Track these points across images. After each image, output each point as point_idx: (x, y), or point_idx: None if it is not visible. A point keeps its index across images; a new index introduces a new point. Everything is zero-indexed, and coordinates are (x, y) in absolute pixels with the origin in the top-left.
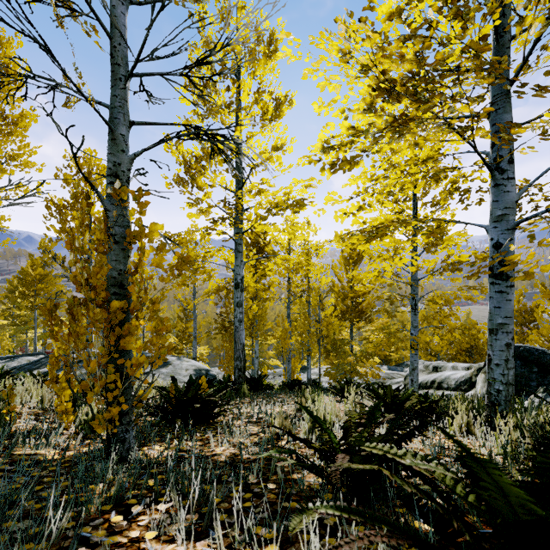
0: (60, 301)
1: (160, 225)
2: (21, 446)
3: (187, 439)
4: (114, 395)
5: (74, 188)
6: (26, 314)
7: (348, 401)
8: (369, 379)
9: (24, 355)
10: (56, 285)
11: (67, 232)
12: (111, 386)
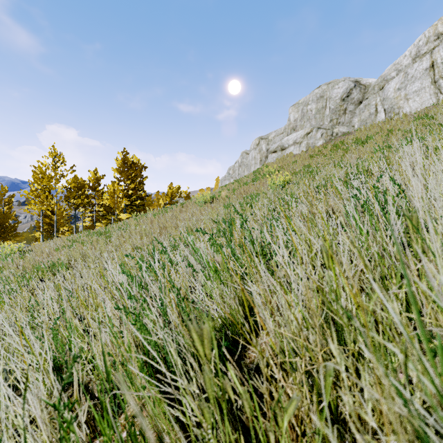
0: None
1: None
2: None
3: None
4: None
5: None
6: None
7: None
8: None
9: None
10: None
11: None
12: None
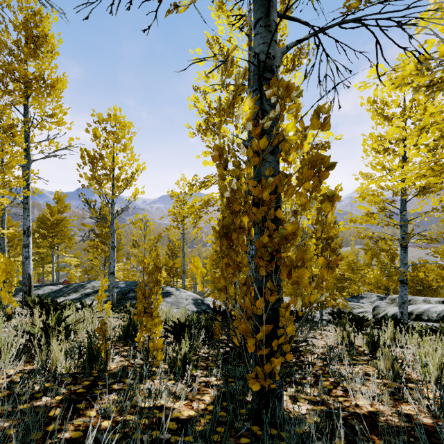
0: (70, 241)
1: (309, 135)
2: (137, 393)
3: (292, 383)
4: (278, 343)
5: (100, 142)
6: (43, 252)
7: (385, 335)
8: (330, 309)
9: (46, 285)
10: (87, 225)
11: (96, 179)
12: (279, 332)
